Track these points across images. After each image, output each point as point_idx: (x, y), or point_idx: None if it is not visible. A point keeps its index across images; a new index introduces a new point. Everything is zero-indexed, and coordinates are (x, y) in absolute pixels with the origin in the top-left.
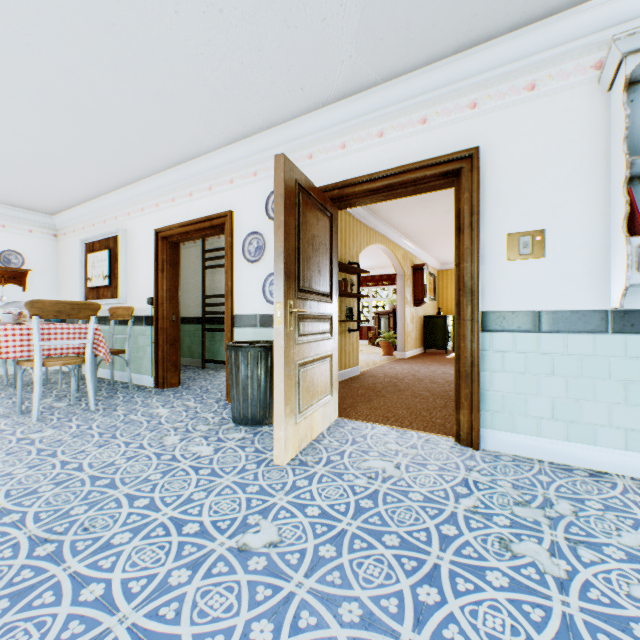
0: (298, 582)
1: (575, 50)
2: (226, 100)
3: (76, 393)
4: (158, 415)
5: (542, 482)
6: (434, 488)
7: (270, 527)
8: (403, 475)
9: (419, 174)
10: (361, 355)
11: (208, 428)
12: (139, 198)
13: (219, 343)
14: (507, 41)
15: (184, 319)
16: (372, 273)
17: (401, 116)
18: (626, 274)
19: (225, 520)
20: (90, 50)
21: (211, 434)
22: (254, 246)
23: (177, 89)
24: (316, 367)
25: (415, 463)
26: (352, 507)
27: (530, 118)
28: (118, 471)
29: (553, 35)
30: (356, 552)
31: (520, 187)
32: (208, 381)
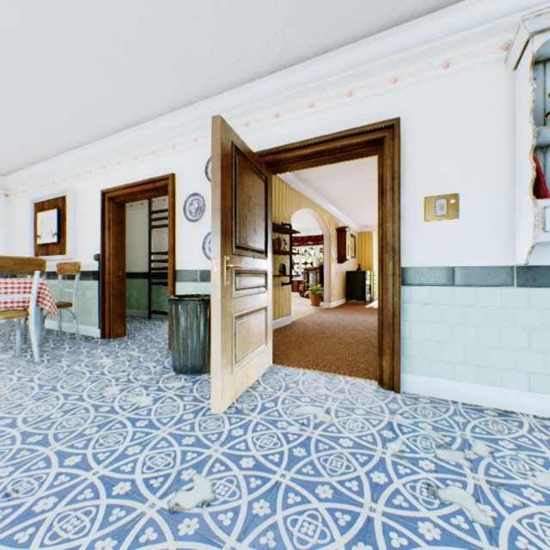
0: (230, 548)
1: (485, 32)
2: (167, 67)
3: (23, 345)
4: (101, 365)
5: (459, 423)
6: (362, 433)
7: (204, 483)
8: (333, 420)
9: (346, 142)
10: (292, 305)
11: (149, 377)
12: (87, 161)
13: (164, 296)
14: (425, 22)
15: (132, 274)
16: (302, 234)
17: (330, 89)
18: (533, 233)
19: (158, 477)
20: (27, 7)
21: (151, 383)
22: (195, 206)
23: (118, 54)
24: (252, 319)
25: (344, 408)
26: (286, 457)
27: (445, 93)
28: (53, 426)
29: (466, 18)
30: (290, 508)
31: (436, 155)
32: (153, 331)
